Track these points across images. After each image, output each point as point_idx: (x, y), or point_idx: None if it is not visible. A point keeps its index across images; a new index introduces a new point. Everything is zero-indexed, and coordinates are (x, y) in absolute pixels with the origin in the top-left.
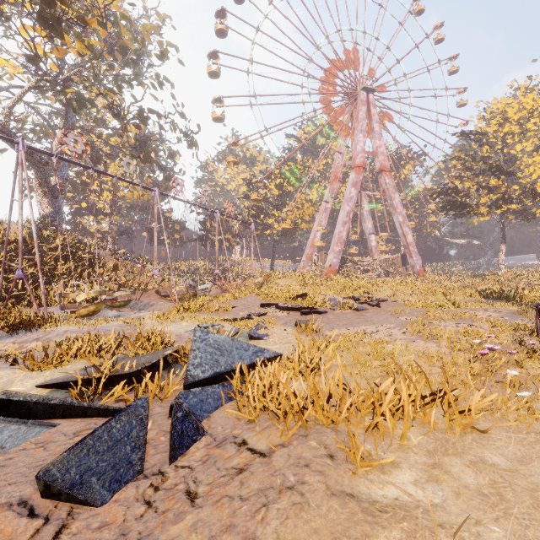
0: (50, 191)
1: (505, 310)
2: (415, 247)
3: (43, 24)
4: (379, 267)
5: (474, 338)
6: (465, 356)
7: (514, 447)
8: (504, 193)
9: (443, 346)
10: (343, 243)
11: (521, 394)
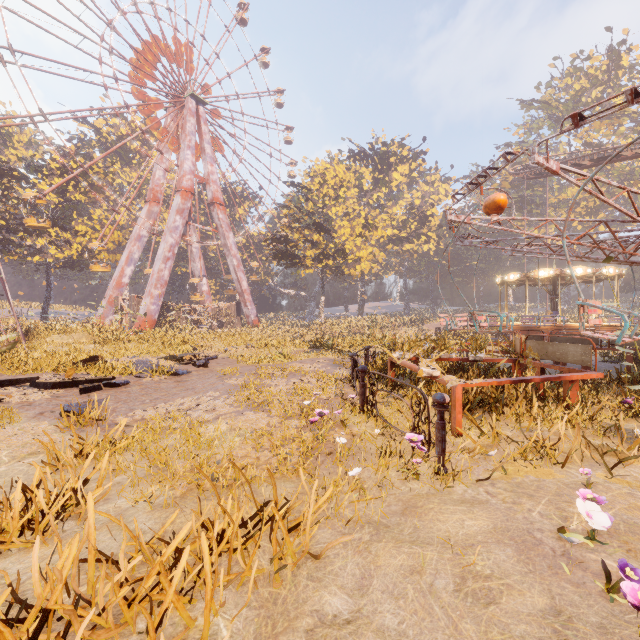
0: None
1: (327, 359)
2: (250, 295)
3: None
4: (211, 317)
5: (304, 397)
6: (296, 425)
7: (352, 562)
8: (324, 250)
9: (274, 414)
10: (165, 285)
11: (353, 472)
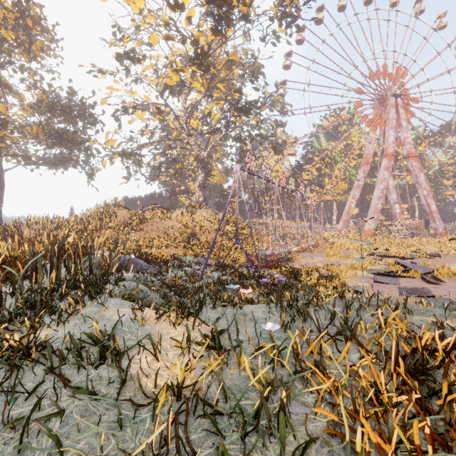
0: (203, 187)
1: None
2: (438, 214)
3: (239, 111)
4: (406, 230)
5: None
6: None
7: None
8: None
9: None
10: (379, 212)
11: None
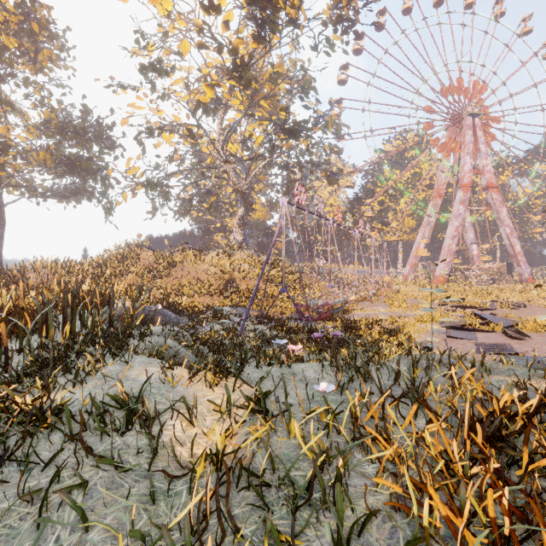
0: (243, 224)
1: None
2: (523, 257)
3: (286, 133)
4: (485, 275)
5: None
6: None
7: None
8: None
9: None
10: (453, 254)
11: None
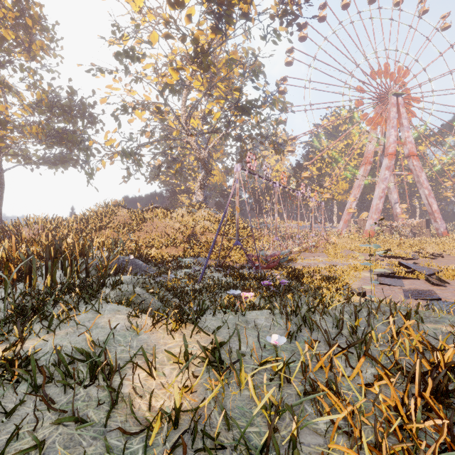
0: (203, 187)
1: None
2: (439, 214)
3: (240, 110)
4: (407, 230)
5: None
6: None
7: None
8: None
9: None
10: (380, 212)
11: None
